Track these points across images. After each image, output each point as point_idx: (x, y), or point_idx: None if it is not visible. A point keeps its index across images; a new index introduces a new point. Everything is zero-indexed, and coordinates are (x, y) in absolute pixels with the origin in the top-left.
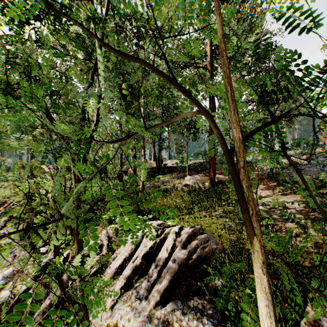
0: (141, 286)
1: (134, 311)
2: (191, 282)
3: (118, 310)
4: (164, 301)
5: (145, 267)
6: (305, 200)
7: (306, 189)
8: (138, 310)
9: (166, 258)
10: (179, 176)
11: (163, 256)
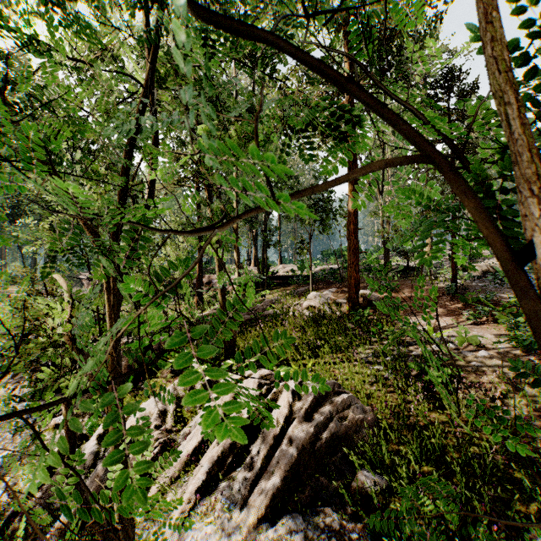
0: (232, 487)
1: (219, 534)
2: (321, 481)
3: (192, 530)
4: (272, 514)
5: (240, 452)
6: (514, 333)
7: (515, 315)
8: (226, 532)
9: (276, 437)
10: (297, 292)
11: (271, 433)
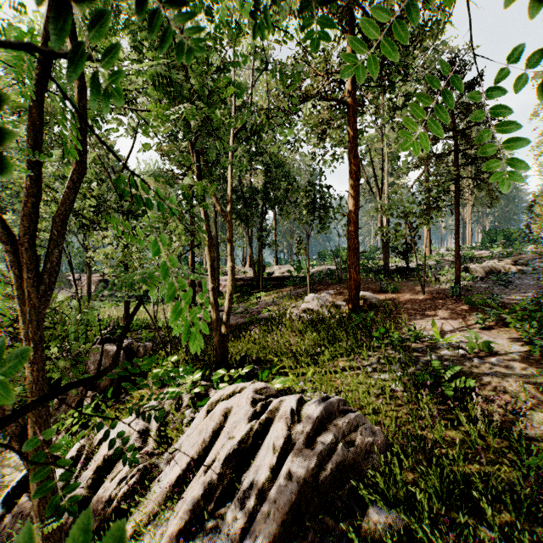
0: (220, 528)
1: None
2: (326, 521)
3: None
4: None
5: (230, 482)
6: (528, 338)
7: (527, 319)
8: None
9: (272, 467)
10: (293, 294)
11: (267, 462)
